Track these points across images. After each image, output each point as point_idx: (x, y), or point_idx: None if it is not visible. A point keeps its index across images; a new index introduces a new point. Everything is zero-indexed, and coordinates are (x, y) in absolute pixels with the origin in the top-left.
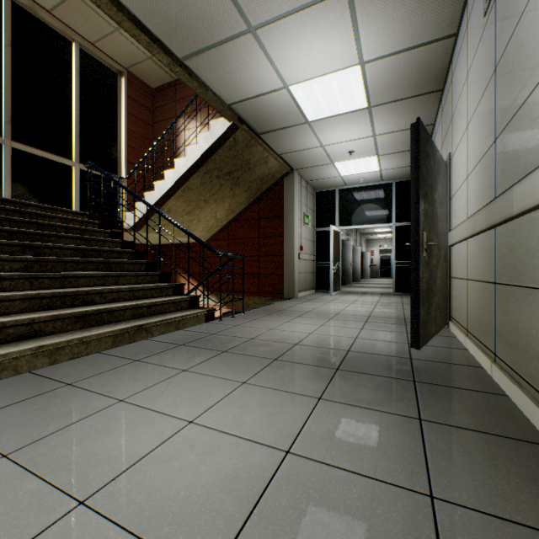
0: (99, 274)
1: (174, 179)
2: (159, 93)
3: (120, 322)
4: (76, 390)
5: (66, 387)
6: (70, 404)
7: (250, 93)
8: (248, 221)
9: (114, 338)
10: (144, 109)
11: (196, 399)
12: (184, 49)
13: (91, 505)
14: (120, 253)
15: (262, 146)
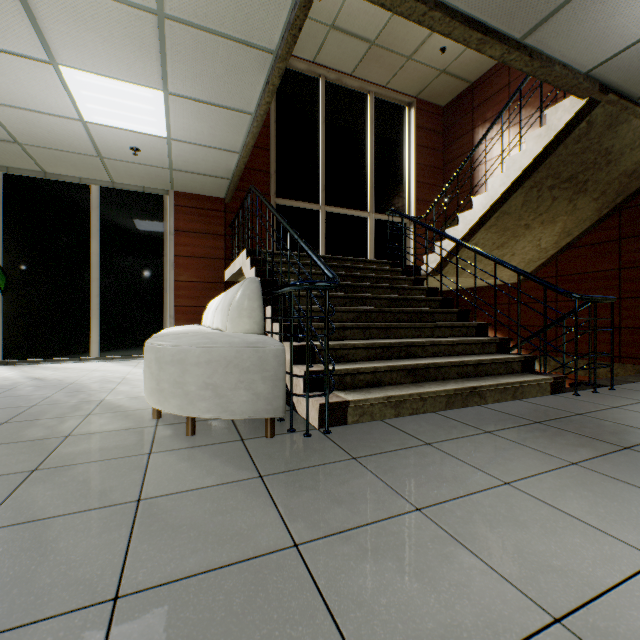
0: (416, 325)
1: (486, 205)
2: (450, 109)
3: (446, 380)
4: (439, 453)
5: (426, 447)
6: (445, 469)
7: (635, 36)
8: (595, 246)
9: (447, 399)
10: (433, 135)
11: (636, 520)
12: (527, 22)
13: (575, 632)
14: (428, 301)
15: (639, 118)
